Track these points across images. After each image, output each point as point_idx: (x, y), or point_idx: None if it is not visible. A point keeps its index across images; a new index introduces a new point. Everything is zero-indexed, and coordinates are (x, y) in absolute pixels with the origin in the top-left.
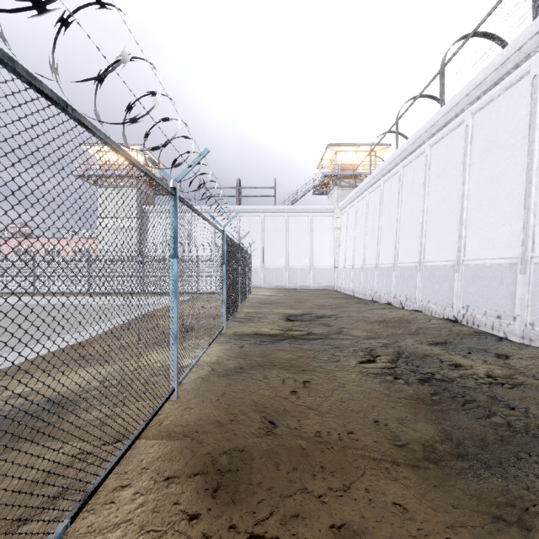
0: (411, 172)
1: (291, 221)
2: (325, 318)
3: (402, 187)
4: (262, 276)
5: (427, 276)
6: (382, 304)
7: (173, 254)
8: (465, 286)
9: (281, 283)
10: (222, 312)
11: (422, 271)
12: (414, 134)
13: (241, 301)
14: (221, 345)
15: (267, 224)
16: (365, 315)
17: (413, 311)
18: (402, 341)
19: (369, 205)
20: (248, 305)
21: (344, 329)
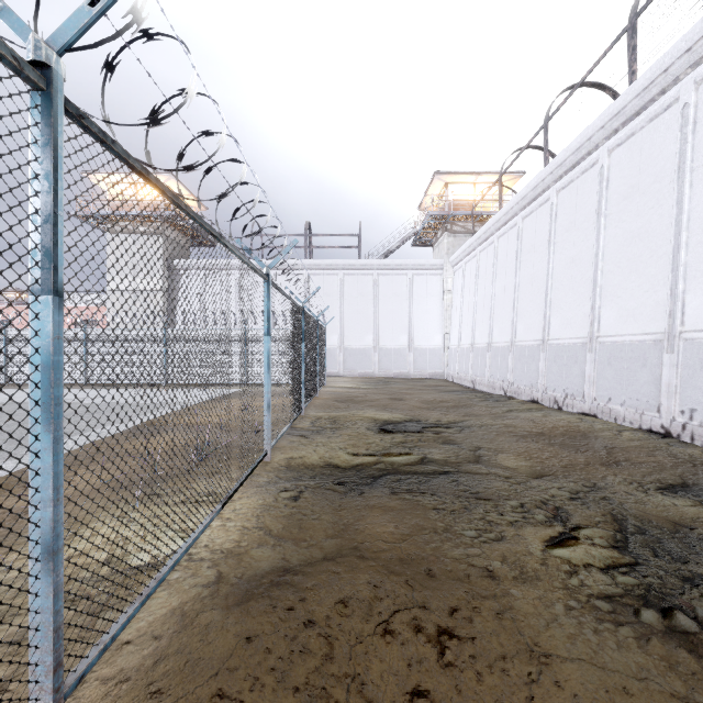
0: (572, 197)
1: (383, 282)
2: (443, 428)
3: (555, 222)
4: (341, 360)
5: (605, 359)
6: (524, 402)
7: (36, 282)
8: (685, 376)
9: (368, 369)
10: (265, 425)
11: (595, 351)
12: (580, 135)
13: (306, 398)
14: (258, 493)
15: (348, 286)
16: (507, 422)
17: (580, 414)
18: (601, 481)
19: (498, 256)
20: (319, 404)
21: (482, 452)
